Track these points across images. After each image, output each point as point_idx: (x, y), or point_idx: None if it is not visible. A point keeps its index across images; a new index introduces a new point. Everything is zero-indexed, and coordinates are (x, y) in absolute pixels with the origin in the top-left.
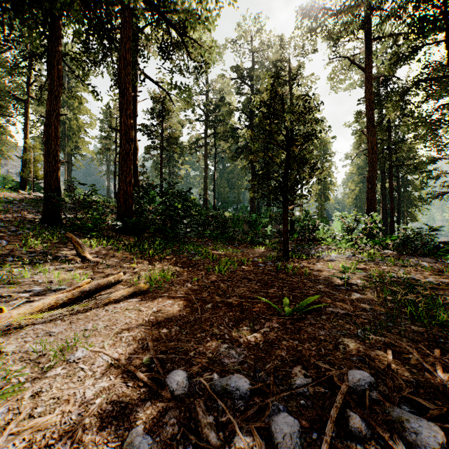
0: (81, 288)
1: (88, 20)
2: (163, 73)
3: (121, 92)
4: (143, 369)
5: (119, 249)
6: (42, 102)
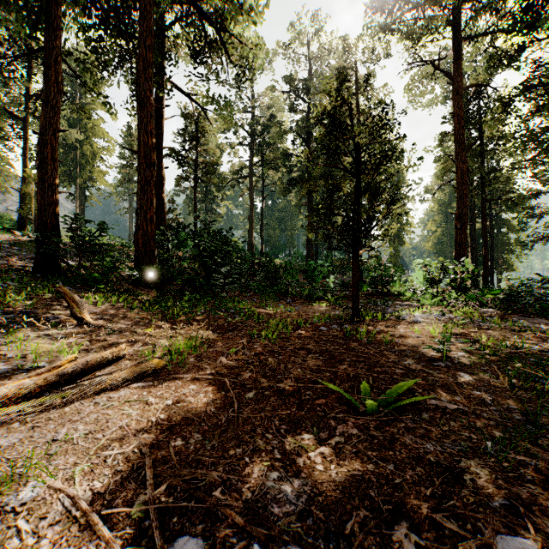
0: (62, 369)
1: (98, 10)
2: (196, 82)
3: (140, 103)
4: (128, 531)
5: (133, 307)
6: (39, 117)
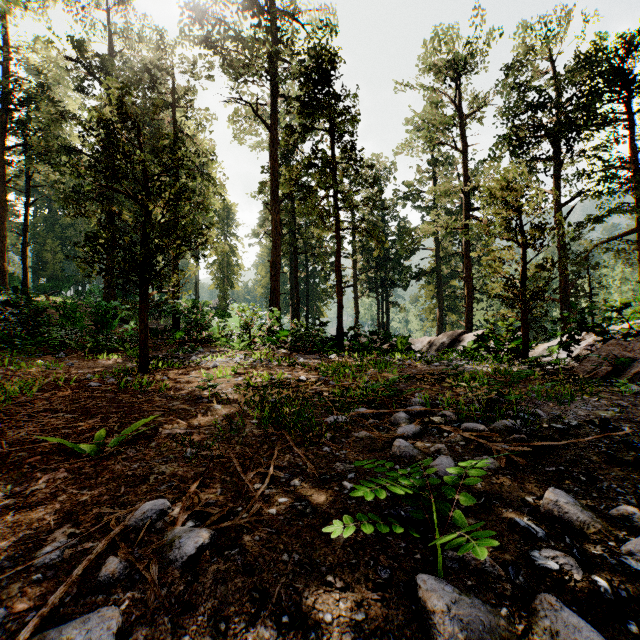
0: None
1: None
2: None
3: None
4: None
5: None
6: None
